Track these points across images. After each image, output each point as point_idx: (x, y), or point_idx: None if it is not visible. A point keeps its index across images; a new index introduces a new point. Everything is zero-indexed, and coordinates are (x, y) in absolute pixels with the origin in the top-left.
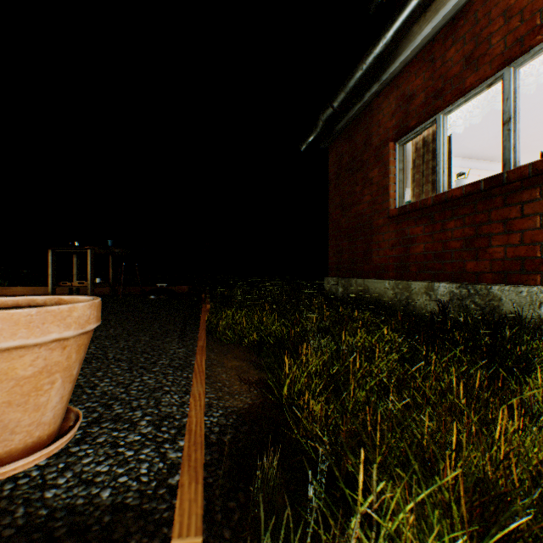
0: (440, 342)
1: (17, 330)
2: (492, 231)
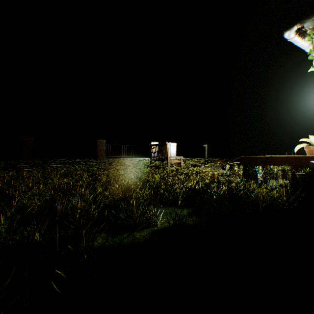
0: None
1: None
2: None
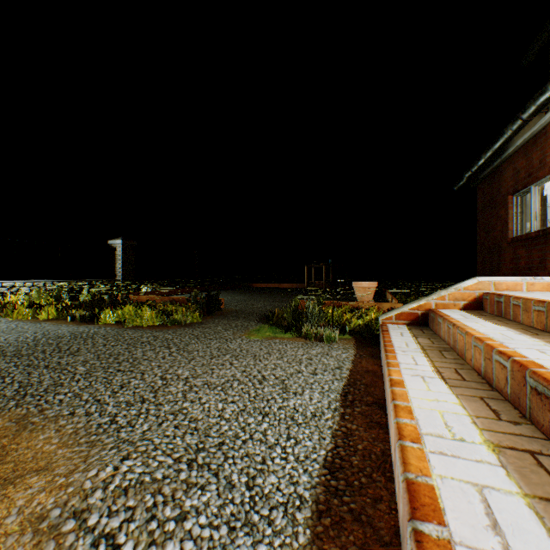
0: None
1: (371, 285)
2: (546, 256)
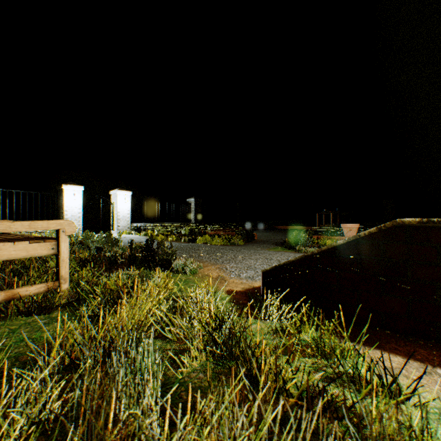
0: None
1: (353, 226)
2: None
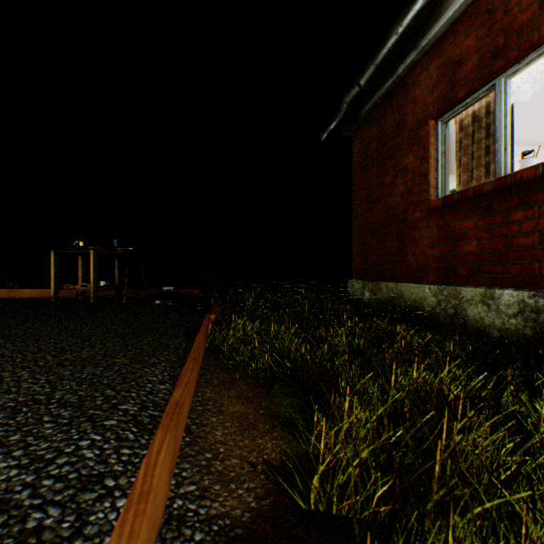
0: (538, 382)
1: None
2: None
